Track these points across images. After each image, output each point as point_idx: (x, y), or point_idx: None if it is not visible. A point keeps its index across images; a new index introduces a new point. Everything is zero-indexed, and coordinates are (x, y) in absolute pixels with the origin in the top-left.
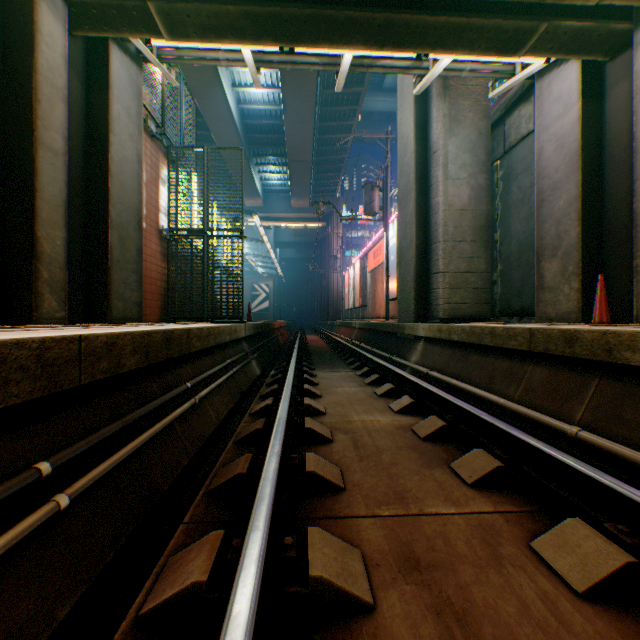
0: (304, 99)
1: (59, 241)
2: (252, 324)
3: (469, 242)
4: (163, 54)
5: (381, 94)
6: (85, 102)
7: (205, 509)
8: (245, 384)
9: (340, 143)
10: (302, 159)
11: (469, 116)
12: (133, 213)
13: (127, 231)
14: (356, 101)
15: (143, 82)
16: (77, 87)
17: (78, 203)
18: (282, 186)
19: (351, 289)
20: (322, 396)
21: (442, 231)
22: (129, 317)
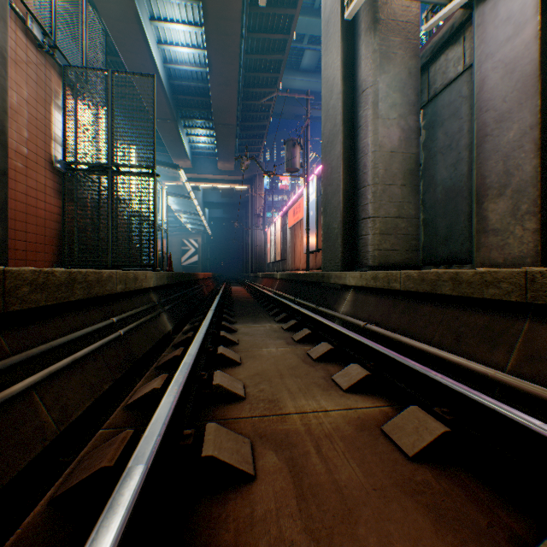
0: (229, 60)
1: None
2: (166, 273)
3: (399, 186)
4: None
5: (299, 74)
6: None
7: None
8: (143, 347)
9: (263, 100)
10: (227, 122)
11: (399, 54)
12: None
13: None
14: (278, 69)
15: None
16: None
17: None
18: (209, 149)
19: (273, 244)
20: (242, 363)
21: (372, 173)
22: None
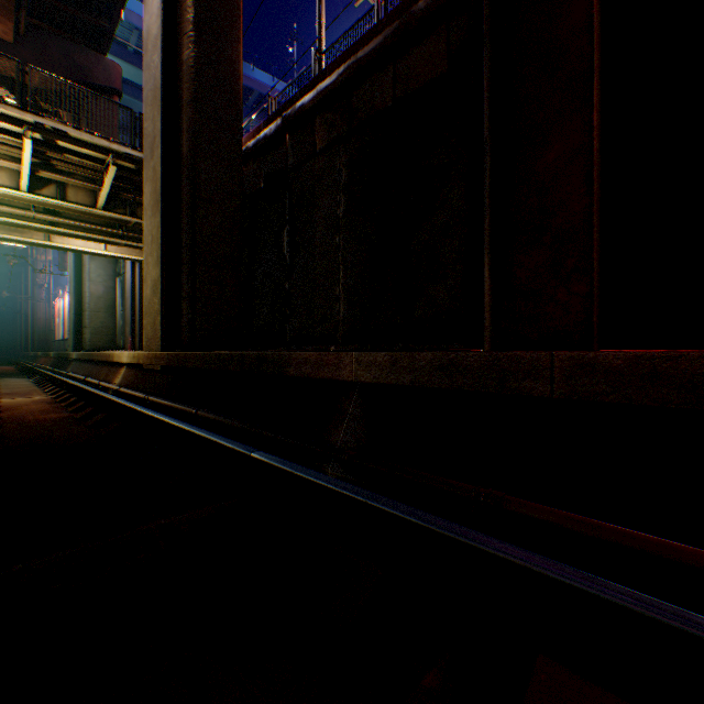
0: None
1: None
2: None
3: (105, 313)
4: None
5: None
6: None
7: None
8: None
9: None
10: None
11: None
12: None
13: None
14: None
15: None
16: None
17: None
18: None
19: (63, 320)
20: (1, 382)
21: (89, 306)
22: None
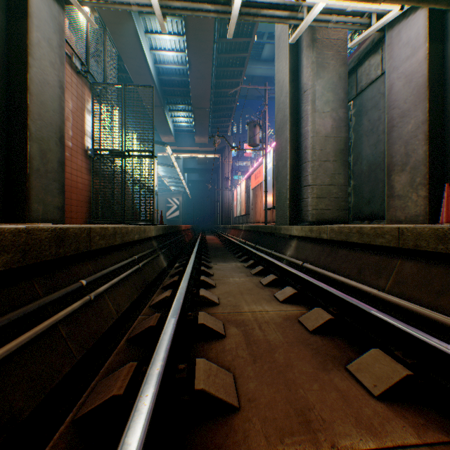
0: (204, 60)
1: None
2: (161, 226)
3: (332, 162)
4: None
5: (260, 63)
6: (5, 27)
7: None
8: (151, 276)
9: (231, 92)
10: (203, 107)
11: (332, 63)
12: (54, 130)
13: (48, 145)
14: (242, 64)
15: (65, 21)
16: None
17: None
18: (188, 127)
19: (238, 202)
20: (216, 286)
21: (311, 153)
22: (50, 219)
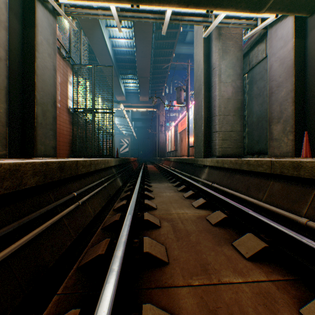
0: (146, 45)
1: (1, 110)
2: (118, 159)
3: (232, 116)
4: (67, 11)
5: (184, 45)
6: (21, 33)
7: (74, 281)
8: (112, 191)
9: (164, 67)
10: (145, 76)
11: (232, 49)
12: (50, 97)
13: (47, 107)
14: (172, 47)
15: (57, 26)
16: (16, 24)
17: (17, 90)
18: (135, 90)
19: (169, 142)
20: (154, 198)
21: (218, 110)
22: (48, 154)
